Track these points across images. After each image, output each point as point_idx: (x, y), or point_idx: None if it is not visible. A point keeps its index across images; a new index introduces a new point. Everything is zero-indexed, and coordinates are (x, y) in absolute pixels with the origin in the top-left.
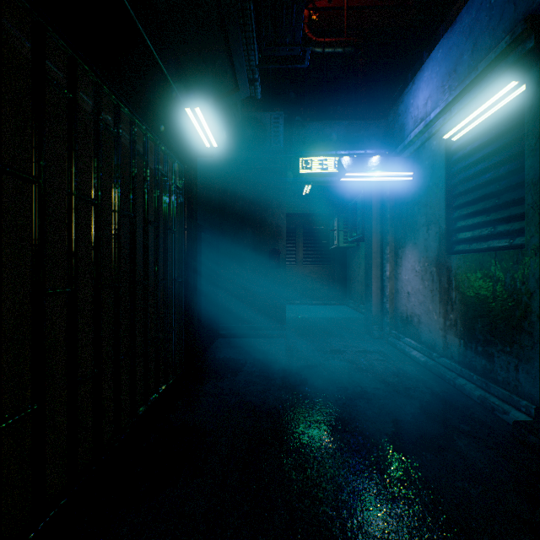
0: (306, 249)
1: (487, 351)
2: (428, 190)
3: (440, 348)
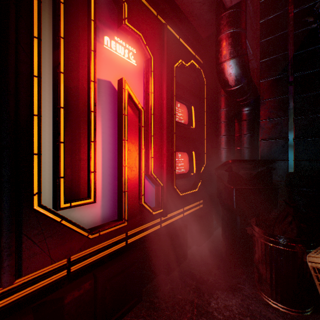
0: None
1: None
2: None
3: None
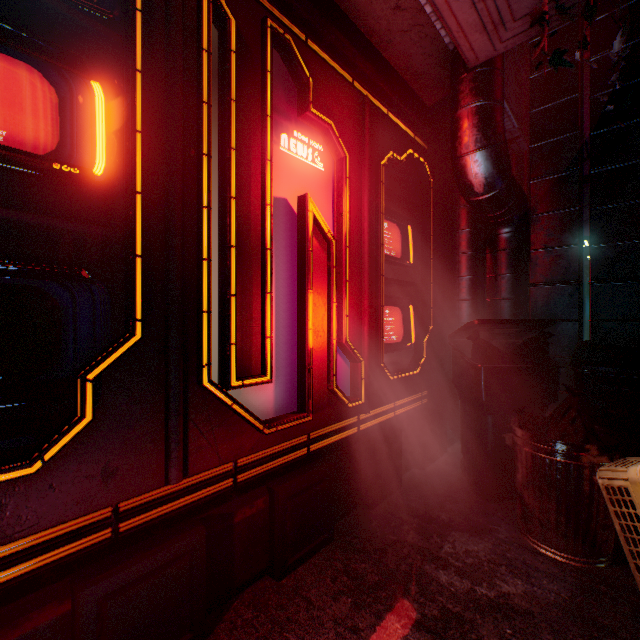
0: None
1: None
2: None
3: None
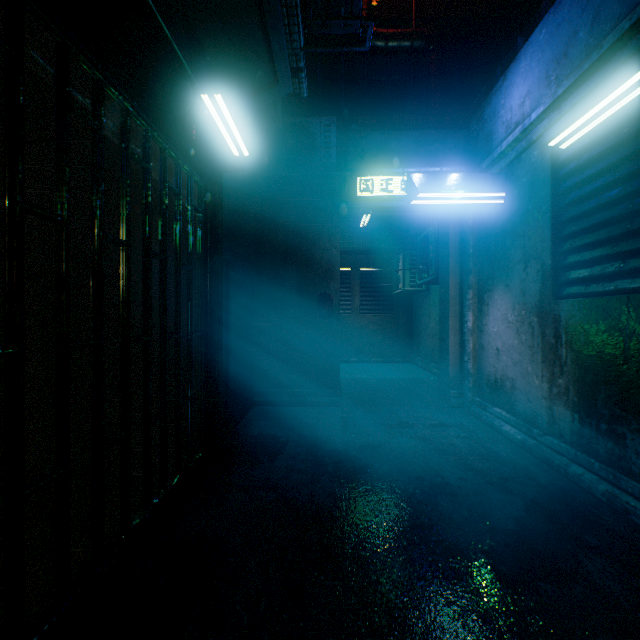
0: (364, 294)
1: (615, 430)
2: (526, 215)
3: (543, 422)
